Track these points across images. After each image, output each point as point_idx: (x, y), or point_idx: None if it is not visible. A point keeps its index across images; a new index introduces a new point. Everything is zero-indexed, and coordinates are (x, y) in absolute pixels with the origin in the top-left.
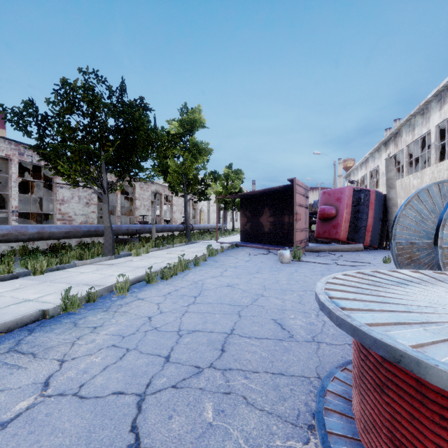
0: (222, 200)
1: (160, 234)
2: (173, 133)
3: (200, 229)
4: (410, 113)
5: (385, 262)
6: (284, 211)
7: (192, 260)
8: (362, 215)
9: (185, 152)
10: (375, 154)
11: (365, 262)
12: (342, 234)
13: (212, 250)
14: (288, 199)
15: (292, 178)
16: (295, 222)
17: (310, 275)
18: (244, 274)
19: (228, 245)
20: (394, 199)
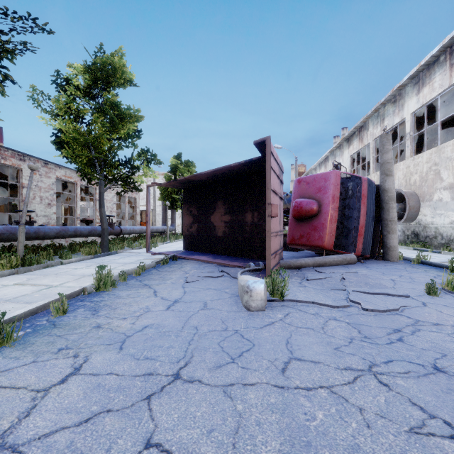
0: (169, 197)
1: (74, 240)
2: (79, 85)
3: (135, 232)
4: (380, 101)
5: (432, 293)
6: (245, 206)
7: (25, 313)
8: (351, 212)
9: (95, 113)
10: (336, 151)
11: (398, 294)
12: (328, 240)
13: (105, 278)
14: (252, 188)
15: (264, 138)
16: (268, 220)
17: (345, 384)
18: (117, 411)
19: (162, 257)
20: (391, 191)
